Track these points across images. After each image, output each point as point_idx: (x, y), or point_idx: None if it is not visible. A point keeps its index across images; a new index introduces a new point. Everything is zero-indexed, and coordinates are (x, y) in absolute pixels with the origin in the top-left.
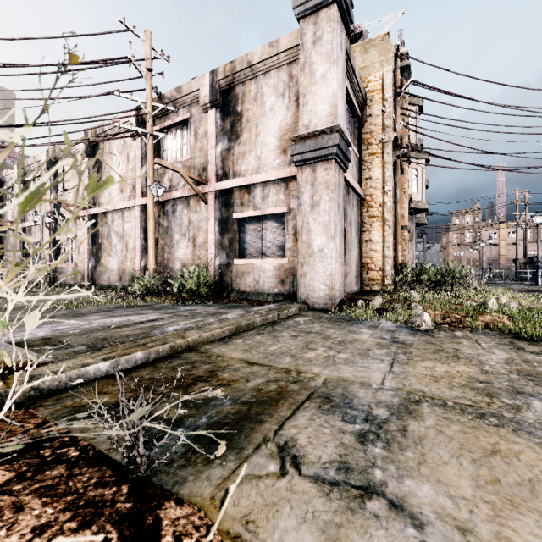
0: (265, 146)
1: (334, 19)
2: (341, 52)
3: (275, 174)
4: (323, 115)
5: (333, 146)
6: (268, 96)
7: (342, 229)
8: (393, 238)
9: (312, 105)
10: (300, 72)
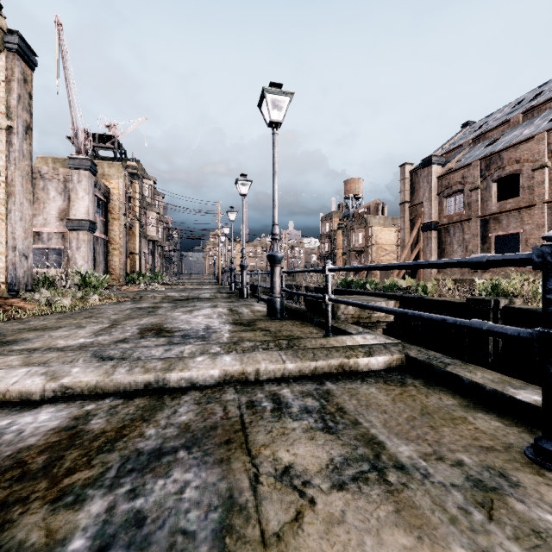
0: (50, 214)
1: (88, 177)
2: (92, 187)
3: (57, 230)
4: (82, 213)
5: (87, 227)
6: (52, 191)
7: (93, 258)
8: (129, 258)
9: (78, 207)
10: (71, 191)
